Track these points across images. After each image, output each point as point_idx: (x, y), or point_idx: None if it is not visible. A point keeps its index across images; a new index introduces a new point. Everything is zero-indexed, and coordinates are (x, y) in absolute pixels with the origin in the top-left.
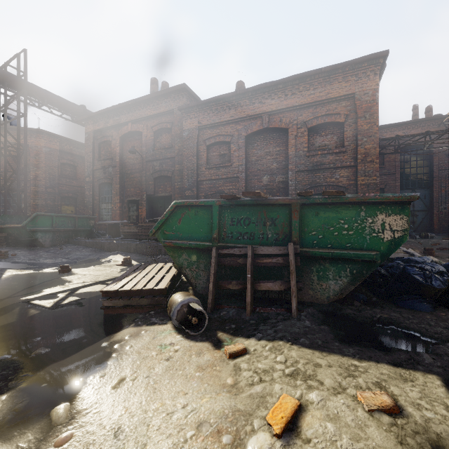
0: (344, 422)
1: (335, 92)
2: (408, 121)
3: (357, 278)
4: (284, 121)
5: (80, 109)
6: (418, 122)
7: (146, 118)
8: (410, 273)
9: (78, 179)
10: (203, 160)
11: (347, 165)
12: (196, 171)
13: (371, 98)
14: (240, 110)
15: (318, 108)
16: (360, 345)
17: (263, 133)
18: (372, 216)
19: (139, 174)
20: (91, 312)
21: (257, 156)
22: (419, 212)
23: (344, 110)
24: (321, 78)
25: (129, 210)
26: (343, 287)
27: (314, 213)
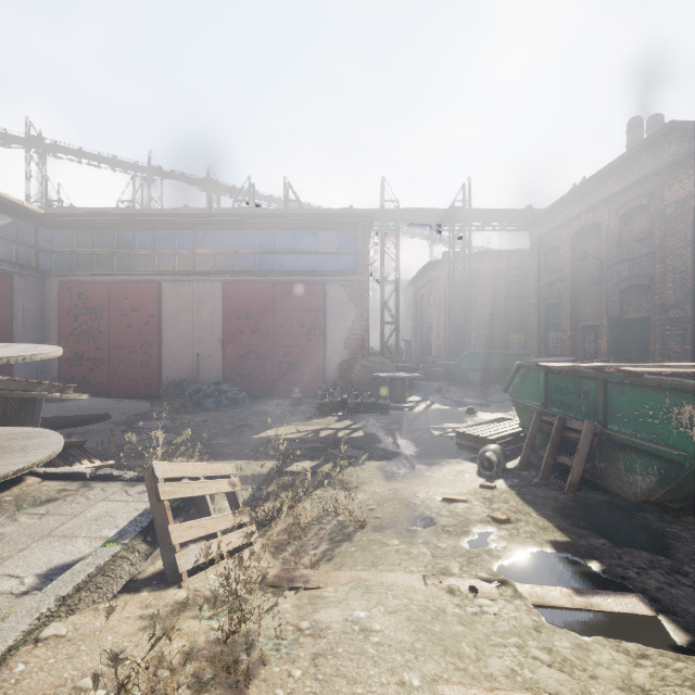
0: (471, 510)
1: None
2: None
3: (665, 480)
4: None
5: (525, 212)
6: None
7: (606, 199)
8: None
9: (527, 298)
10: None
11: None
12: (689, 273)
13: None
14: None
15: None
16: (567, 517)
17: None
18: (677, 405)
19: (598, 286)
20: (454, 446)
21: None
22: None
23: None
24: None
25: (584, 340)
26: (651, 487)
27: (619, 392)
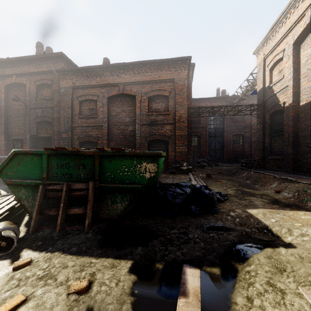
0: (45, 306)
1: (163, 76)
2: (212, 97)
3: (133, 201)
4: (133, 90)
5: None
6: (217, 98)
7: (29, 73)
8: (167, 195)
9: None
10: (76, 111)
11: (170, 123)
12: (70, 119)
13: (183, 83)
14: (103, 79)
15: (154, 85)
16: (109, 247)
17: (120, 97)
18: (140, 163)
19: (24, 118)
20: None
21: (116, 112)
22: (218, 150)
23: (168, 88)
24: (155, 66)
25: (14, 146)
26: (125, 207)
27: (109, 161)
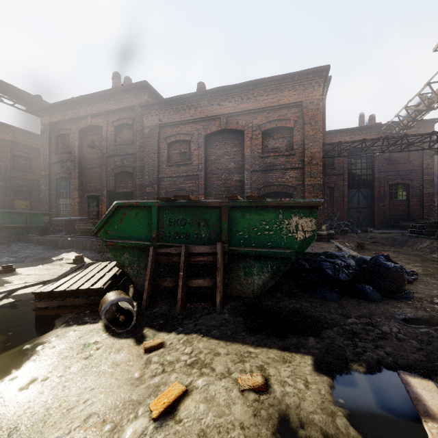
0: (217, 402)
1: (286, 100)
2: (354, 128)
3: (277, 273)
4: (240, 124)
5: (35, 99)
6: (362, 129)
7: (106, 112)
8: (323, 267)
9: (33, 172)
10: (164, 157)
11: (296, 167)
12: (156, 168)
13: (316, 107)
14: (199, 110)
15: (270, 113)
16: (263, 333)
17: (221, 134)
18: (288, 218)
19: (100, 169)
20: (25, 314)
21: (216, 155)
22: (363, 209)
23: (293, 116)
24: (273, 86)
25: (89, 205)
26: (265, 281)
27: (241, 215)
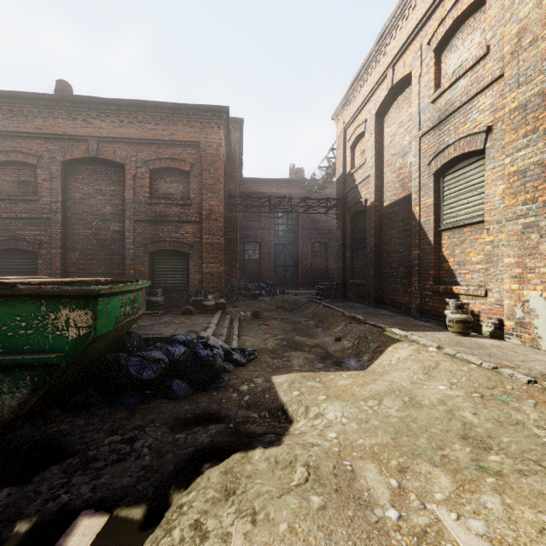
0: None
1: (180, 135)
2: (280, 179)
3: (40, 386)
4: (119, 154)
5: None
6: (288, 182)
7: None
8: (128, 365)
9: None
10: None
11: (193, 221)
12: None
13: (215, 152)
14: (52, 123)
15: (161, 148)
16: None
17: (92, 163)
18: (55, 311)
19: None
20: None
21: (82, 192)
22: (290, 267)
23: (189, 158)
24: (164, 114)
25: None
26: (23, 400)
27: None
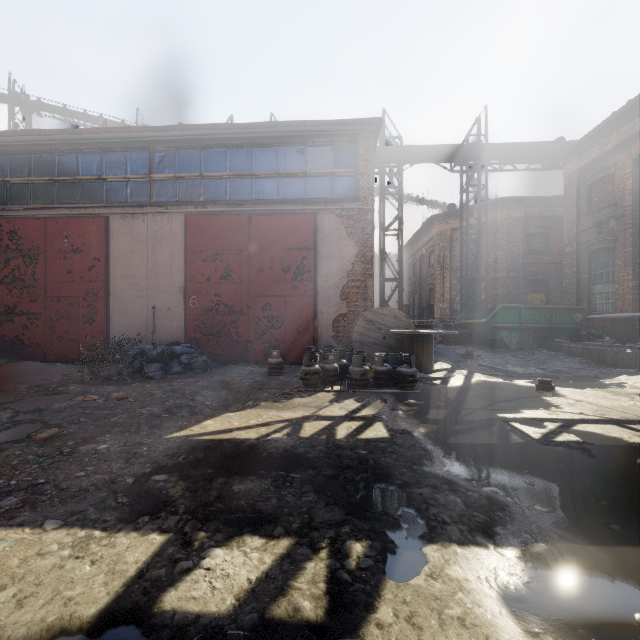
0: None
1: None
2: None
3: None
4: None
5: (554, 145)
6: None
7: None
8: None
9: (550, 252)
10: None
11: None
12: None
13: None
14: None
15: None
16: None
17: None
18: None
19: None
20: (611, 474)
21: None
22: None
23: None
24: None
25: None
26: None
27: None
